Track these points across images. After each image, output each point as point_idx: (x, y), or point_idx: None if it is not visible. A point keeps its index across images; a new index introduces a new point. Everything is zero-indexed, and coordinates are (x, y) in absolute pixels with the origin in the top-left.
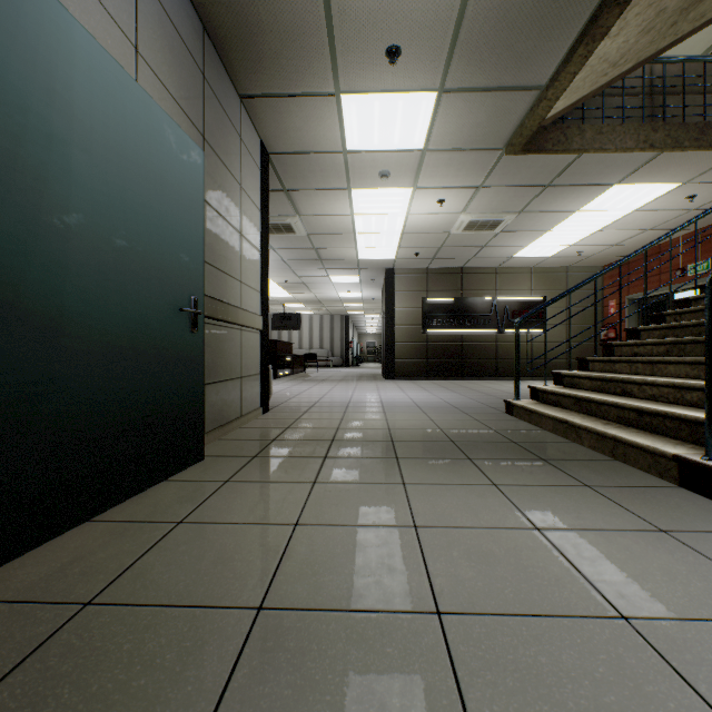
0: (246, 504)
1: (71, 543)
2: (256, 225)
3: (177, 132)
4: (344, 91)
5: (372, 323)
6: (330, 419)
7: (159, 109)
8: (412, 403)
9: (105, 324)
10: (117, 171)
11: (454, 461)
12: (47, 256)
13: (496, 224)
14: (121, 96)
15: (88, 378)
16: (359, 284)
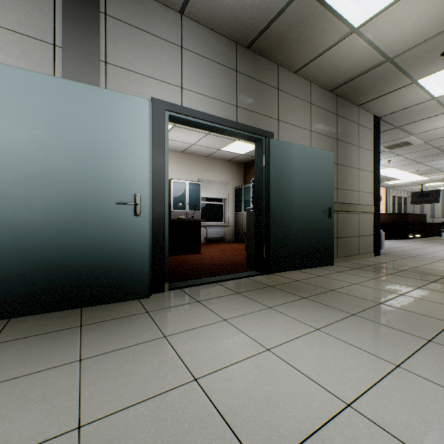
0: (341, 277)
1: (294, 273)
2: (369, 160)
3: (322, 152)
4: (418, 79)
5: None
6: (415, 263)
7: (316, 149)
8: None
9: (301, 219)
10: (304, 176)
11: None
12: (289, 204)
13: None
14: (305, 154)
15: (297, 233)
16: None
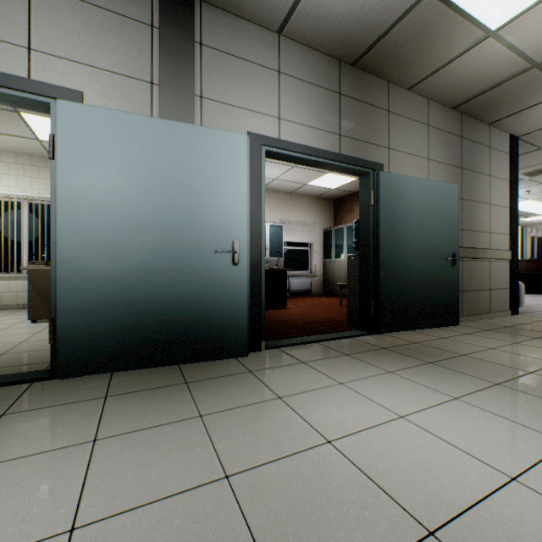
0: (472, 340)
1: (409, 334)
2: (504, 192)
3: (444, 185)
4: None
5: None
6: None
7: (436, 182)
8: None
9: (417, 268)
10: (421, 215)
11: None
12: (403, 250)
13: None
14: (422, 189)
15: (413, 285)
16: None
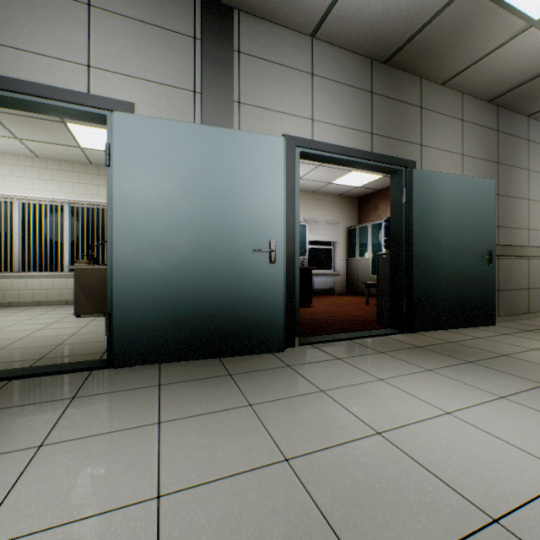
0: (511, 340)
1: (442, 333)
2: None
3: (480, 181)
4: None
5: None
6: None
7: (471, 178)
8: None
9: (451, 266)
10: (455, 213)
11: None
12: (436, 248)
13: None
14: (457, 185)
15: (446, 284)
16: None
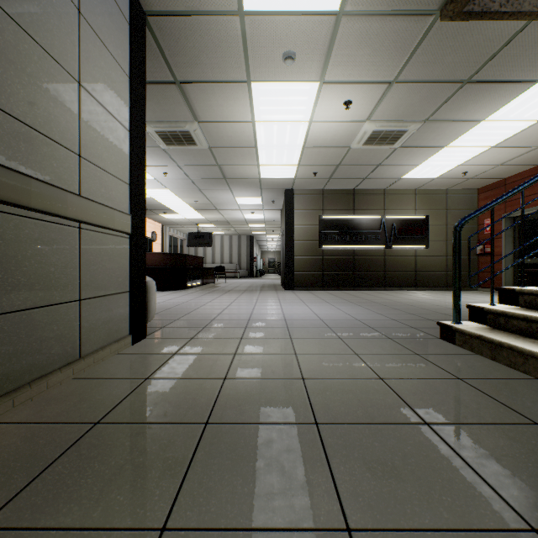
0: None
1: None
2: (119, 91)
3: None
4: None
5: (272, 242)
6: (219, 355)
7: None
8: (319, 321)
9: None
10: None
11: None
12: None
13: (398, 136)
14: None
15: None
16: (262, 205)
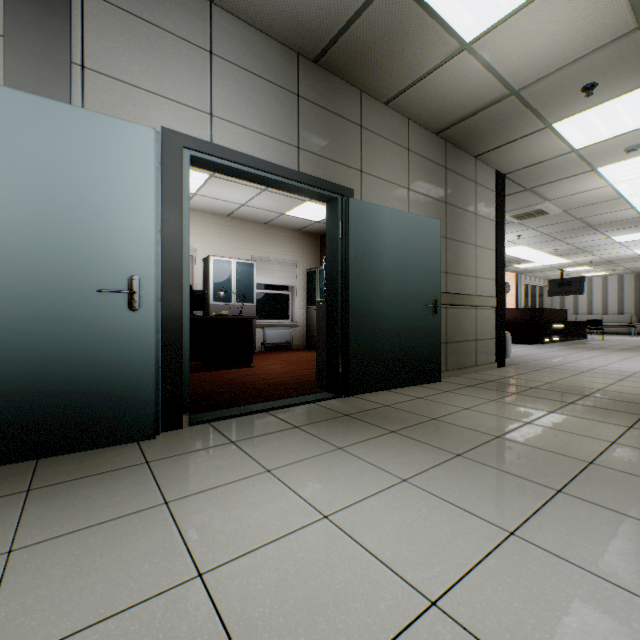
0: (449, 399)
1: (384, 394)
2: (490, 233)
3: (425, 221)
4: (554, 122)
5: None
6: (550, 377)
7: (416, 216)
8: None
9: (394, 316)
10: (399, 254)
11: (622, 413)
12: (377, 295)
13: None
14: (400, 222)
15: (389, 337)
16: None
